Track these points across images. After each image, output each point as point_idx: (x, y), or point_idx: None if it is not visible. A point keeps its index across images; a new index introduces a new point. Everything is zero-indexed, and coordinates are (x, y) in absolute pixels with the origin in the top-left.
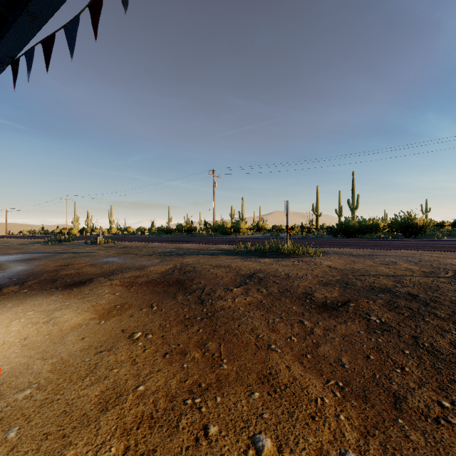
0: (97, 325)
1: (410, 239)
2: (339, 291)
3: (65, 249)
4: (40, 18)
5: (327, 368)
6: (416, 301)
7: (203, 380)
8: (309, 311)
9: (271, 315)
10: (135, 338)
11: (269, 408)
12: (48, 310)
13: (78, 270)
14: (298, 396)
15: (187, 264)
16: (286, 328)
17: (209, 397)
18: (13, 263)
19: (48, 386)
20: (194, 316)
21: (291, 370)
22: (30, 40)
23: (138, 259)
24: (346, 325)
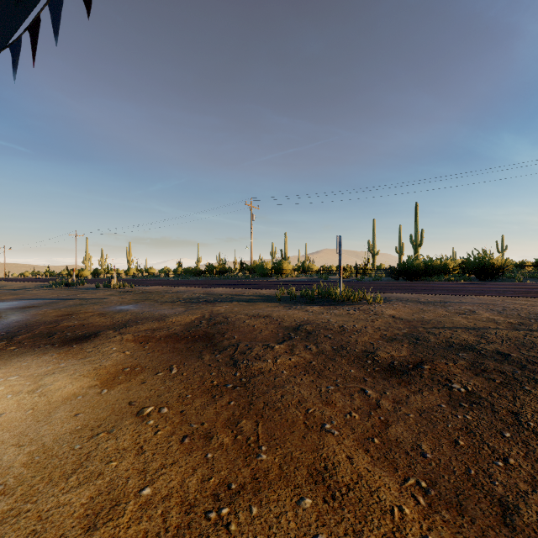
0: (98, 395)
1: (486, 283)
2: (408, 349)
3: (72, 294)
4: (28, 0)
5: (402, 458)
6: (508, 363)
7: (233, 479)
8: (372, 376)
9: (323, 382)
10: (146, 414)
11: (326, 525)
12: (37, 374)
13: (83, 321)
14: (367, 504)
15: (218, 313)
16: (343, 400)
17: (241, 507)
18: (5, 312)
19: (18, 489)
20: (225, 383)
21: (353, 462)
22: (16, 31)
23: (158, 307)
24: (422, 395)
